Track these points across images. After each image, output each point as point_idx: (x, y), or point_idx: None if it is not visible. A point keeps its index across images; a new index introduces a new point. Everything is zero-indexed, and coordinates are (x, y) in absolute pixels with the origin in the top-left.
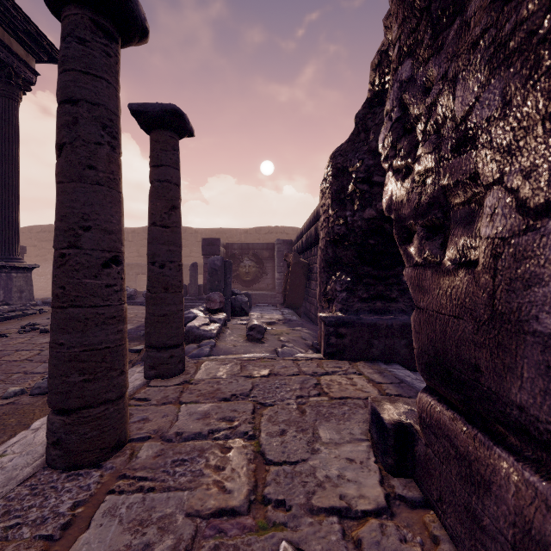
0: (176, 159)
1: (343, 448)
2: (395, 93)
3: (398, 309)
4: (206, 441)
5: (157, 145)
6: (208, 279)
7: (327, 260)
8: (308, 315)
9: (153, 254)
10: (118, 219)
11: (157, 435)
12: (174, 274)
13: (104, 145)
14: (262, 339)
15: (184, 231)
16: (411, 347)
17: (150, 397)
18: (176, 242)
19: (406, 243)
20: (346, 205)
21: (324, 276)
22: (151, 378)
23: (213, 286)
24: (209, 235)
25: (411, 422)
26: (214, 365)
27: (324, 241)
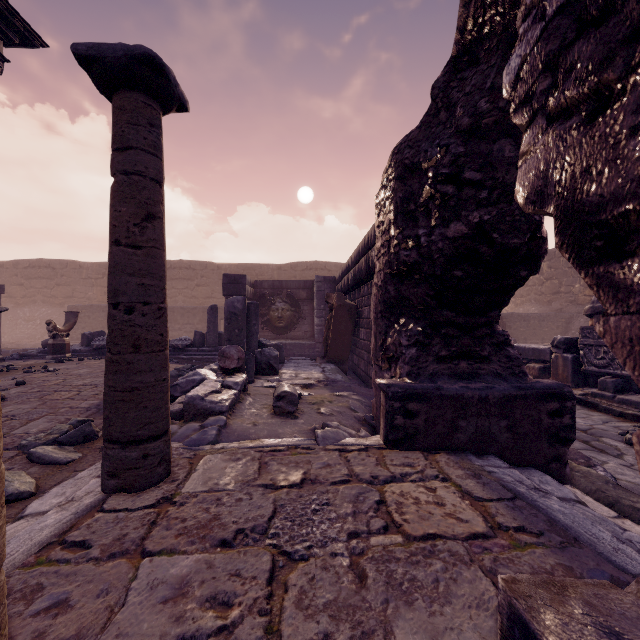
0: (154, 140)
1: None
2: None
3: (491, 372)
4: None
5: (123, 114)
6: (226, 326)
7: (387, 301)
8: (356, 371)
9: (115, 291)
10: None
11: None
12: (150, 322)
13: None
14: (294, 412)
15: (205, 266)
16: (514, 430)
17: (93, 538)
18: (155, 272)
19: (604, 259)
20: (418, 219)
21: (381, 324)
22: (111, 492)
23: (233, 335)
24: (235, 272)
25: None
26: (219, 462)
27: (382, 274)
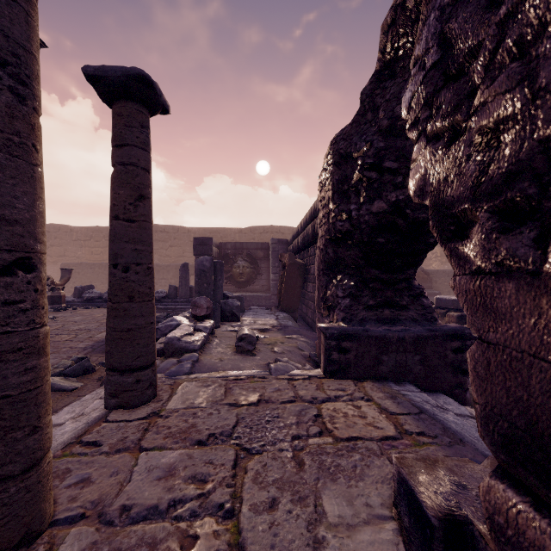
0: (144, 138)
1: (360, 535)
2: (431, 27)
3: (409, 318)
4: (162, 523)
5: (121, 119)
6: (196, 281)
7: (327, 261)
8: (305, 319)
9: (115, 254)
10: (28, 204)
11: (94, 511)
12: (141, 279)
13: (2, 90)
14: (253, 351)
15: (177, 230)
16: (426, 363)
17: (102, 439)
18: (145, 239)
19: (455, 239)
20: (350, 197)
21: (323, 280)
22: (112, 408)
23: (202, 289)
24: (203, 234)
25: (468, 515)
26: (194, 387)
27: (323, 240)
